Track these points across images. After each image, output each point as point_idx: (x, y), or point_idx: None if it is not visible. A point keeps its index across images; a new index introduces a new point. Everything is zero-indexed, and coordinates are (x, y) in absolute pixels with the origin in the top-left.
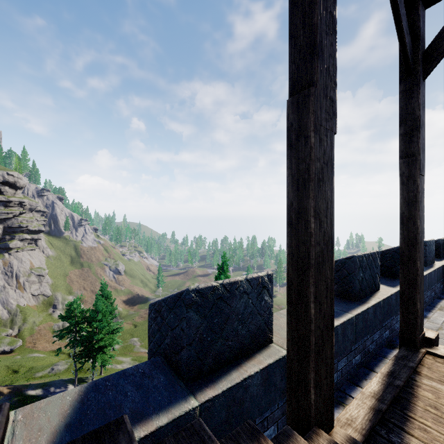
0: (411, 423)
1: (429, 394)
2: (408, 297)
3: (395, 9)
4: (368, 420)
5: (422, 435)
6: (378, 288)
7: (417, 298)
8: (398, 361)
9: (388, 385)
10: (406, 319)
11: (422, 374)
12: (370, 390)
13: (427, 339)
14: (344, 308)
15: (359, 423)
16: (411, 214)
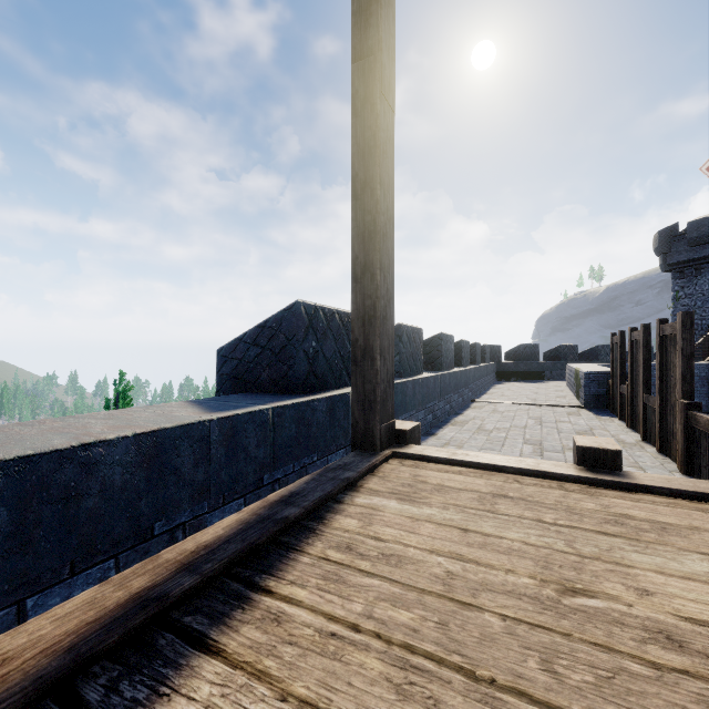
0: (247, 610)
1: (354, 521)
2: (363, 349)
3: None
4: (66, 649)
5: (256, 638)
6: None
7: (377, 346)
8: (324, 474)
9: (256, 523)
10: (360, 395)
11: (364, 488)
12: (188, 546)
13: (399, 433)
14: (263, 401)
15: None
16: (367, 174)
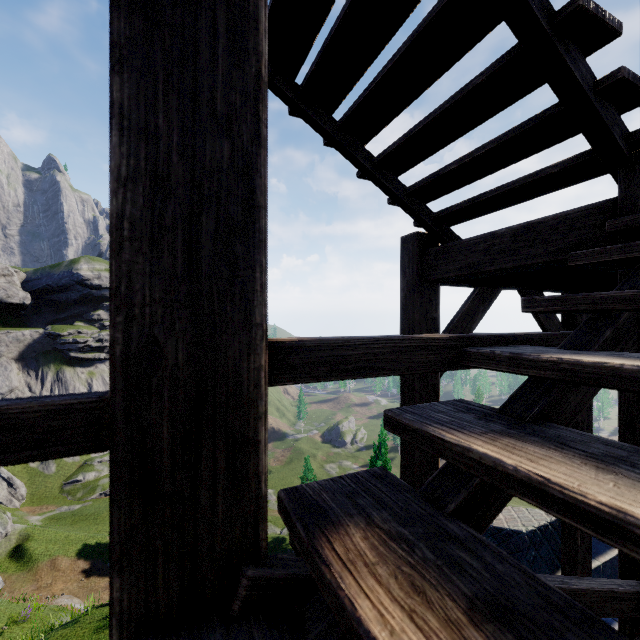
0: None
1: None
2: None
3: (541, 325)
4: None
5: None
6: None
7: None
8: None
9: None
10: None
11: None
12: None
13: None
14: None
15: None
16: (571, 527)
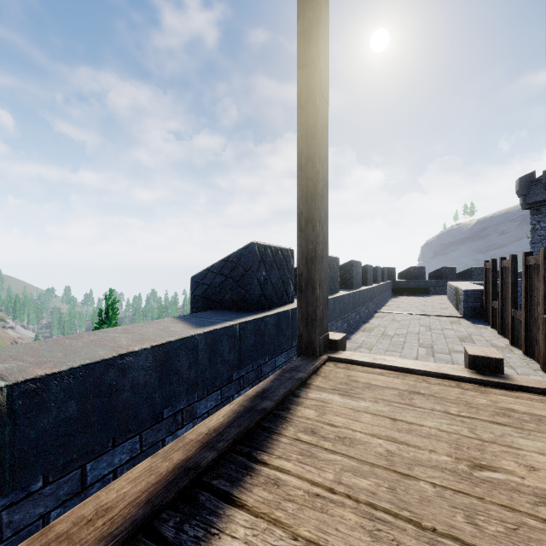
0: (253, 476)
1: (312, 412)
2: (307, 281)
3: None
4: (145, 502)
5: (265, 497)
6: (292, 299)
7: (317, 279)
8: (283, 375)
9: (244, 412)
10: (304, 315)
11: (313, 386)
12: (202, 429)
13: (332, 342)
14: (230, 317)
15: (105, 522)
16: (310, 152)
